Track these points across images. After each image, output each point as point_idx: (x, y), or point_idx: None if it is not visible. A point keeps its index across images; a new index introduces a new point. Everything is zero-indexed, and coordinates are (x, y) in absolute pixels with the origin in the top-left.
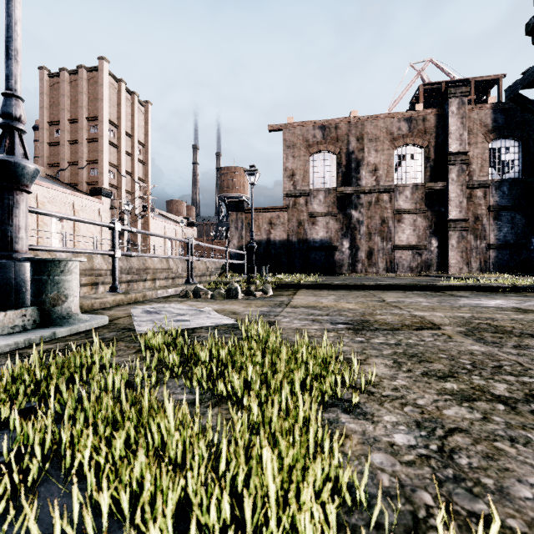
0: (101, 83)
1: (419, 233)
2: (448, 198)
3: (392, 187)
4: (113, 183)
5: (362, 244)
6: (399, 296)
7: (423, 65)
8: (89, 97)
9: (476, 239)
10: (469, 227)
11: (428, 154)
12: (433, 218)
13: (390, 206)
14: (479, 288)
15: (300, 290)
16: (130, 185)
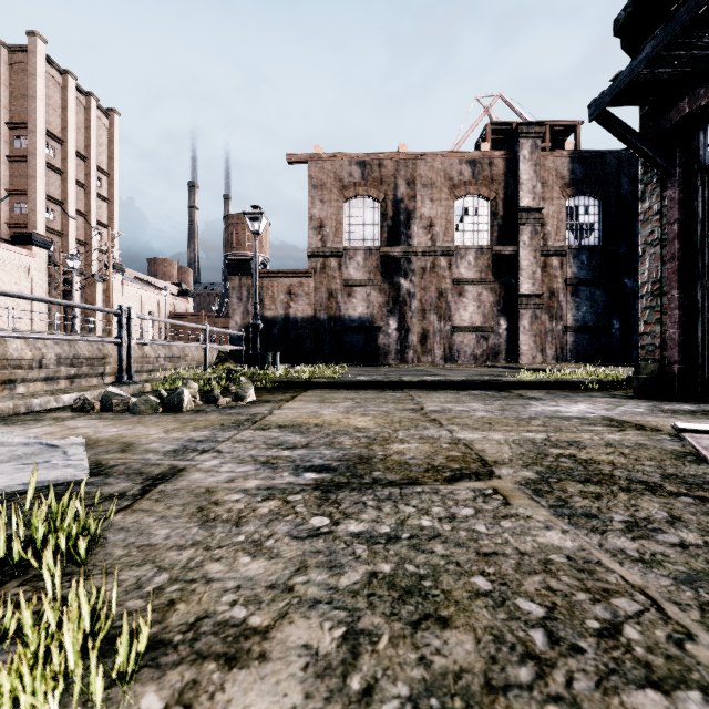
0: (32, 72)
1: (485, 310)
2: (519, 267)
3: (452, 249)
4: (53, 226)
5: (414, 324)
6: (447, 400)
7: (491, 101)
8: (12, 91)
9: (551, 320)
10: (543, 304)
11: (496, 209)
12: (502, 291)
13: (449, 274)
14: (556, 384)
15: (307, 392)
16: (84, 232)
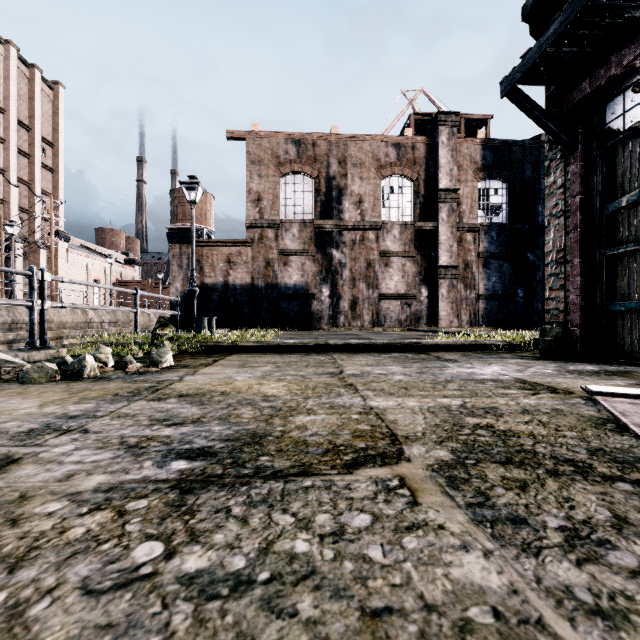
0: None
1: (408, 280)
2: (438, 241)
3: (379, 224)
4: None
5: (345, 291)
6: (368, 363)
7: (415, 94)
8: None
9: (466, 289)
10: (459, 275)
11: (418, 189)
12: (423, 263)
13: (376, 247)
14: (470, 347)
15: (232, 356)
16: (27, 200)
